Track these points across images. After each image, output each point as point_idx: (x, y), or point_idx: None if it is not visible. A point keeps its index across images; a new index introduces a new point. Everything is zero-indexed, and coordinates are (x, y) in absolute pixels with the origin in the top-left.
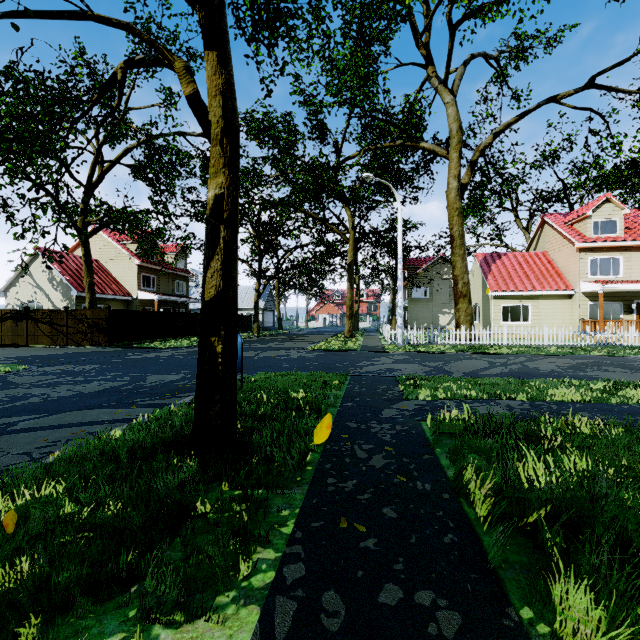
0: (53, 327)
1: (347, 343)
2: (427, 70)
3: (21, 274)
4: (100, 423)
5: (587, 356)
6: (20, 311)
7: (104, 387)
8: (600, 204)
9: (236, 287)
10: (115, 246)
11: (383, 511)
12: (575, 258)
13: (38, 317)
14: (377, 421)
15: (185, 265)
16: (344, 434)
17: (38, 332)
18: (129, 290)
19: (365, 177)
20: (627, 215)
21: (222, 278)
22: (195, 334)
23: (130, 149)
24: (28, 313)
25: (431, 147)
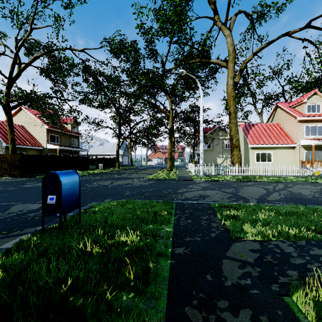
0: None
1: (169, 174)
2: (214, 17)
3: None
4: None
5: (317, 183)
6: None
7: None
8: (311, 95)
9: None
10: (33, 118)
11: None
12: (297, 126)
13: None
14: (226, 300)
15: (77, 130)
16: None
17: None
18: (42, 143)
19: (181, 72)
20: None
21: None
22: (81, 169)
23: (37, 57)
24: None
25: (217, 61)
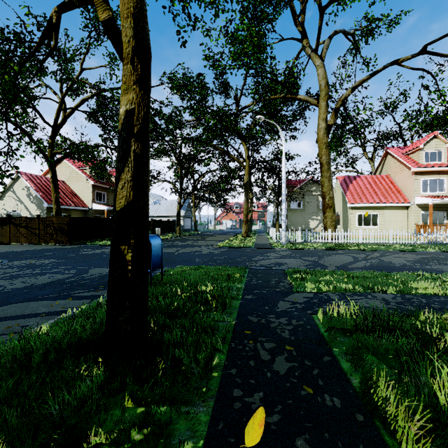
0: (28, 230)
1: (244, 241)
2: (302, 42)
3: (7, 191)
4: (36, 316)
5: (425, 252)
6: (4, 218)
7: (52, 279)
8: (429, 139)
9: (146, 198)
10: (76, 171)
11: (296, 444)
12: (411, 179)
13: (17, 222)
14: (274, 315)
15: None
16: (247, 330)
17: (17, 233)
18: (86, 203)
19: (258, 118)
20: None
21: (132, 189)
22: None
23: (85, 99)
24: (10, 219)
25: (305, 98)
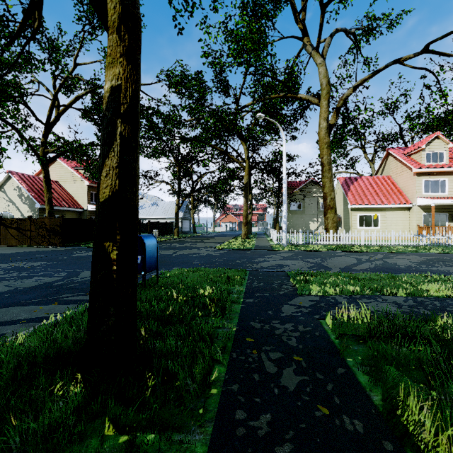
0: (19, 231)
1: (244, 243)
2: (303, 40)
3: None
4: (15, 323)
5: (428, 253)
6: None
7: (39, 282)
8: (431, 140)
9: (135, 188)
10: (70, 171)
11: None
12: (413, 180)
13: (8, 224)
14: (279, 320)
15: None
16: (249, 337)
17: (8, 235)
18: (81, 204)
19: (258, 116)
20: (450, 149)
21: (118, 177)
22: None
23: (80, 96)
24: (0, 221)
25: (306, 97)
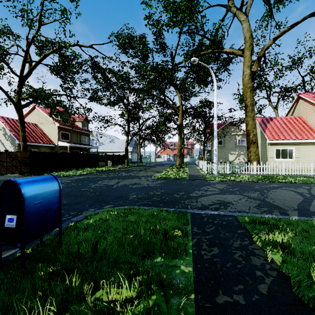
0: None
1: (179, 172)
2: (228, 3)
3: None
4: None
5: None
6: None
7: None
8: None
9: None
10: (46, 116)
11: None
12: None
13: None
14: None
15: (87, 127)
16: None
17: None
18: (53, 141)
19: (192, 60)
20: None
21: None
22: (90, 166)
23: (47, 54)
24: None
25: (231, 50)
